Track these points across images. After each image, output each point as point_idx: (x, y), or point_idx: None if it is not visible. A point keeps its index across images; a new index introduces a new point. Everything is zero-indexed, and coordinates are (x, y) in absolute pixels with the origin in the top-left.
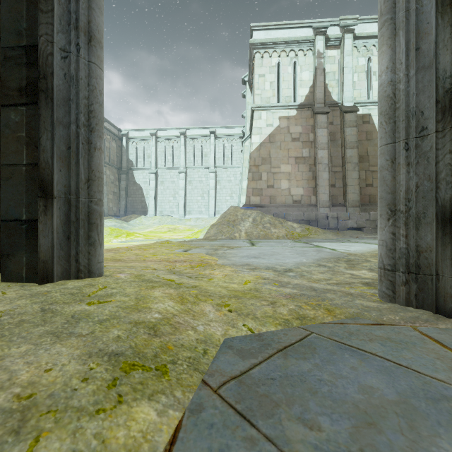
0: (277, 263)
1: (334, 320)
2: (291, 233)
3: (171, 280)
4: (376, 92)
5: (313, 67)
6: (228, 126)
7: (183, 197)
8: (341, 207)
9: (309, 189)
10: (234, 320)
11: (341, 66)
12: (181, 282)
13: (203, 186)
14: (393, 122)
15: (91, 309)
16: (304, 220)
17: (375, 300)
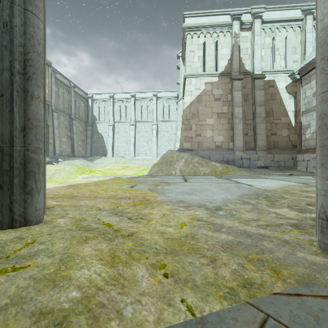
0: (208, 200)
1: (285, 287)
2: (214, 171)
3: (110, 224)
4: (278, 63)
5: (230, 45)
6: (166, 91)
7: (133, 143)
8: (252, 150)
9: (228, 137)
10: (170, 292)
11: (252, 43)
12: (120, 227)
13: (148, 135)
14: None
15: None
16: (224, 161)
17: (316, 252)
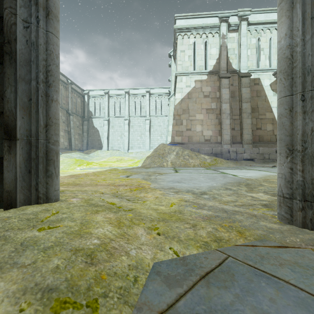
0: (195, 187)
1: (245, 242)
2: (203, 163)
3: (113, 203)
4: (263, 62)
5: (219, 45)
6: (159, 87)
7: (127, 137)
8: (239, 144)
9: (216, 131)
10: (162, 243)
11: (239, 44)
12: (121, 205)
13: (141, 129)
14: (290, 78)
15: (40, 235)
16: (213, 153)
17: (275, 222)
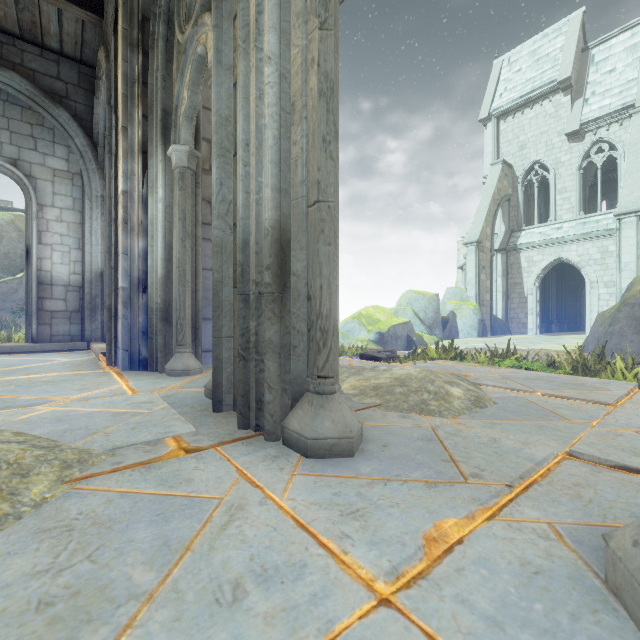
0: None
1: None
2: None
3: None
4: None
5: None
6: None
7: None
8: None
9: None
10: None
11: None
12: None
13: None
14: None
15: None
16: None
17: None
